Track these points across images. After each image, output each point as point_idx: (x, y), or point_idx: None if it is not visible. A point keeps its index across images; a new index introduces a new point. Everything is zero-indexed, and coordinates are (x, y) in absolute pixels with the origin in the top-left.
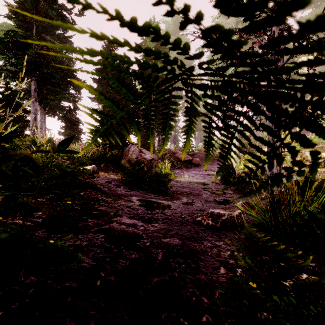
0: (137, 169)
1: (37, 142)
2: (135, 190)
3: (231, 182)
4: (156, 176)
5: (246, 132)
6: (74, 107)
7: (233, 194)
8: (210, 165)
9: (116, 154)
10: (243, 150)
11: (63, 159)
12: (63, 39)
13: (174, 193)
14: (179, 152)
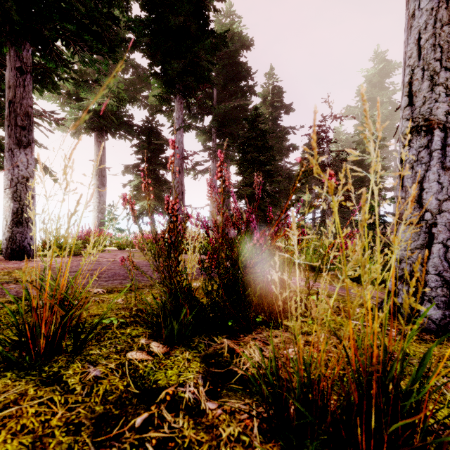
0: None
1: None
2: None
3: None
4: None
5: None
6: None
7: None
8: None
9: None
10: None
11: None
12: None
13: None
14: None
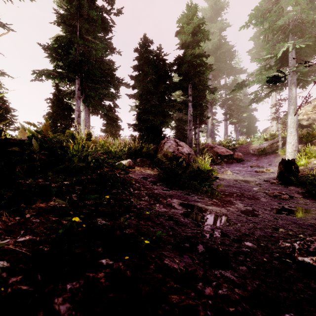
0: (175, 164)
1: (78, 137)
2: (173, 188)
3: (292, 181)
4: (198, 173)
5: (301, 121)
6: (113, 105)
7: (305, 200)
8: (256, 161)
9: (151, 148)
10: (301, 142)
11: (102, 153)
12: (104, 41)
13: (221, 194)
14: (217, 146)
